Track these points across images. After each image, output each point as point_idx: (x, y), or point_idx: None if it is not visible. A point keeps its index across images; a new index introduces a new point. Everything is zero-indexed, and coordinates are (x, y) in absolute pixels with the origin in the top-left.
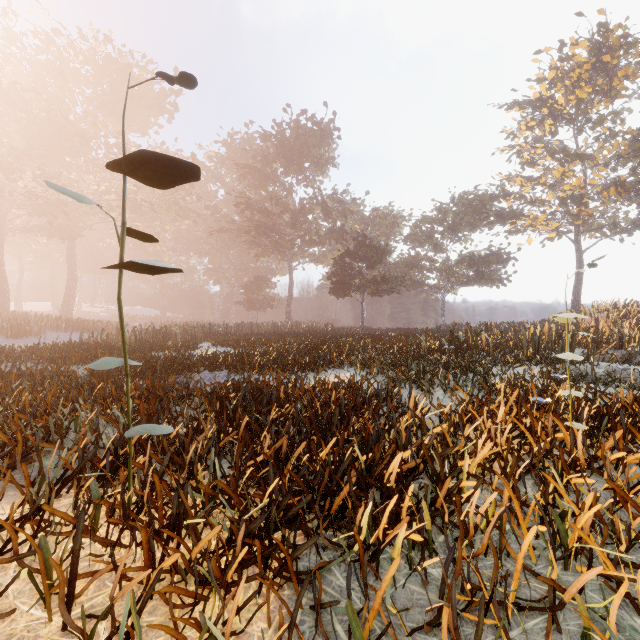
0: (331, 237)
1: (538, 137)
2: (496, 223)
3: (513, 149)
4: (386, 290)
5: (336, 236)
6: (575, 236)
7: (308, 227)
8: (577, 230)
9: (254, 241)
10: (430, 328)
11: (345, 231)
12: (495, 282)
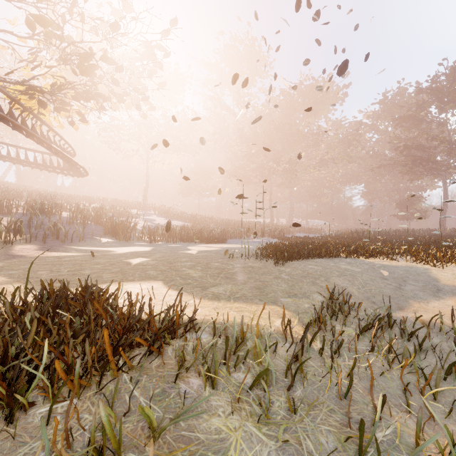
0: None
1: None
2: None
3: None
4: None
5: None
6: None
7: None
8: None
9: (409, 170)
10: None
11: None
12: None
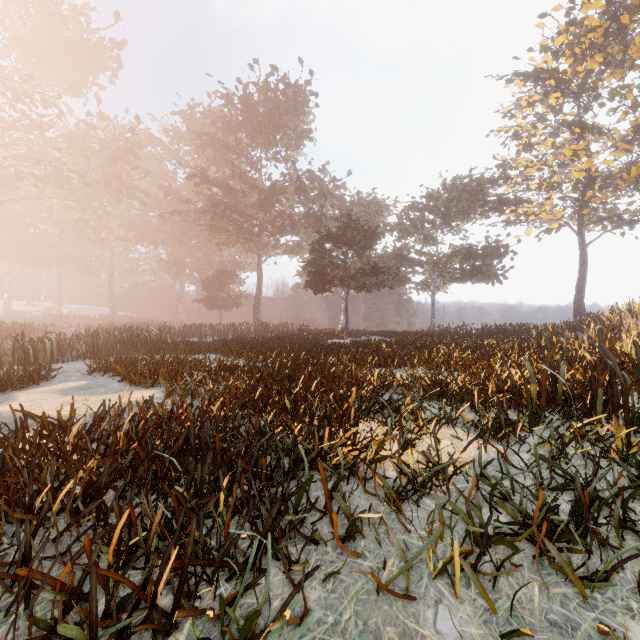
0: (307, 222)
1: (549, 107)
2: (494, 211)
3: (510, 130)
4: (376, 284)
5: (313, 221)
6: (579, 227)
7: (280, 210)
8: (581, 221)
9: (214, 225)
10: (425, 331)
11: (324, 214)
12: (491, 278)
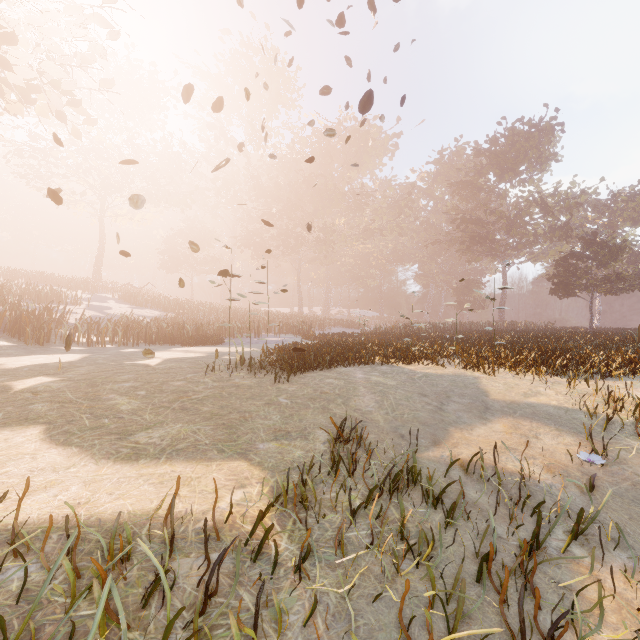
0: (552, 236)
1: None
2: None
3: None
4: (623, 288)
5: (558, 234)
6: None
7: (524, 228)
8: None
9: (467, 249)
10: None
11: (570, 228)
12: None
